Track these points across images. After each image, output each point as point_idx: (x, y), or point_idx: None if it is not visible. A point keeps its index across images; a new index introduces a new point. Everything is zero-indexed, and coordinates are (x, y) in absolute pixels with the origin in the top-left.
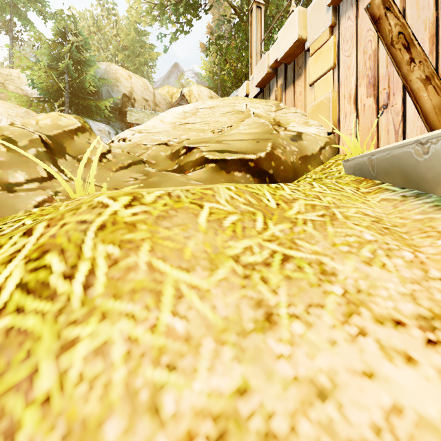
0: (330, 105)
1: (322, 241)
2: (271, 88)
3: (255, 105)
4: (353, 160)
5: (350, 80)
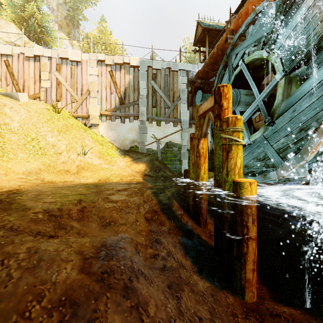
0: None
1: (1, 97)
2: None
3: None
4: (2, 93)
5: None
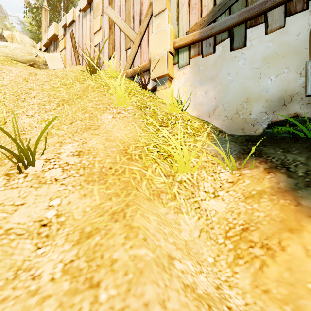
0: (63, 60)
1: (20, 66)
2: (50, 49)
3: (40, 53)
4: None
5: (68, 53)
